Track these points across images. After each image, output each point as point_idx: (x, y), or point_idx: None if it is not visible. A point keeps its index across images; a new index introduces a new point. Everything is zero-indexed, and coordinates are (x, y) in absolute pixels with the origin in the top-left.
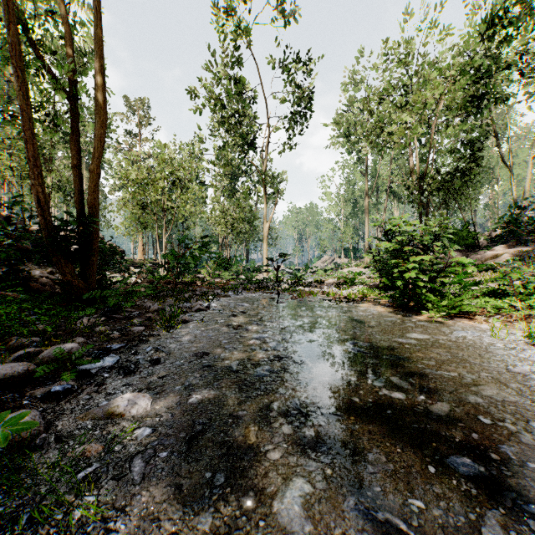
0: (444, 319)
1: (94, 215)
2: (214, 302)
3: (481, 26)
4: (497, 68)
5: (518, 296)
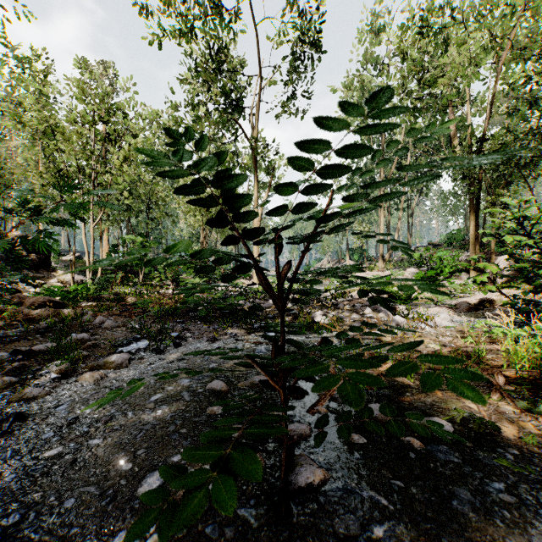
0: None
1: None
2: None
3: None
4: None
5: None
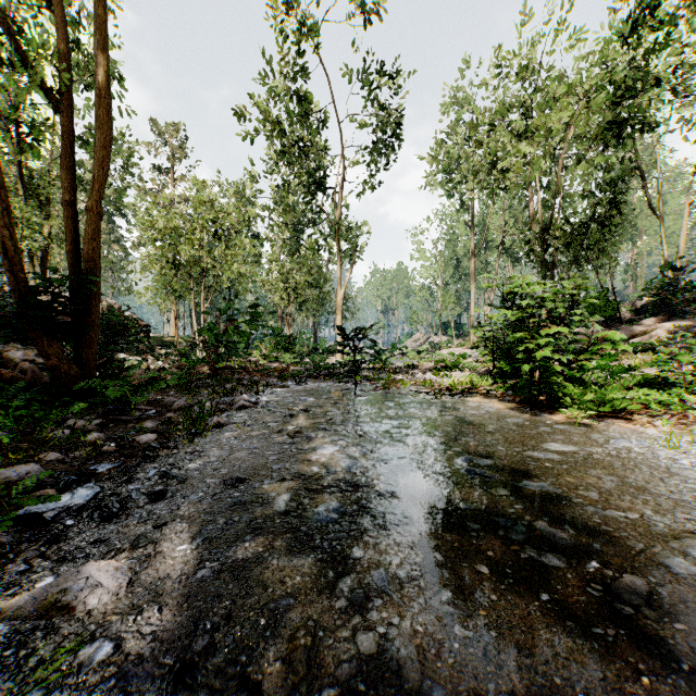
0: (593, 421)
1: (93, 272)
2: (266, 395)
3: (626, 26)
4: (646, 85)
5: (689, 387)
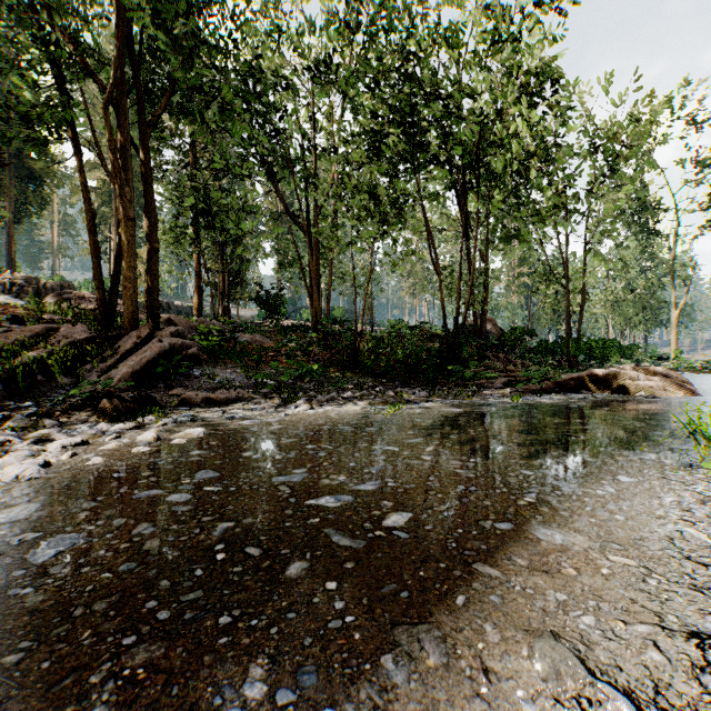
0: None
1: (580, 335)
2: None
3: None
4: None
5: None
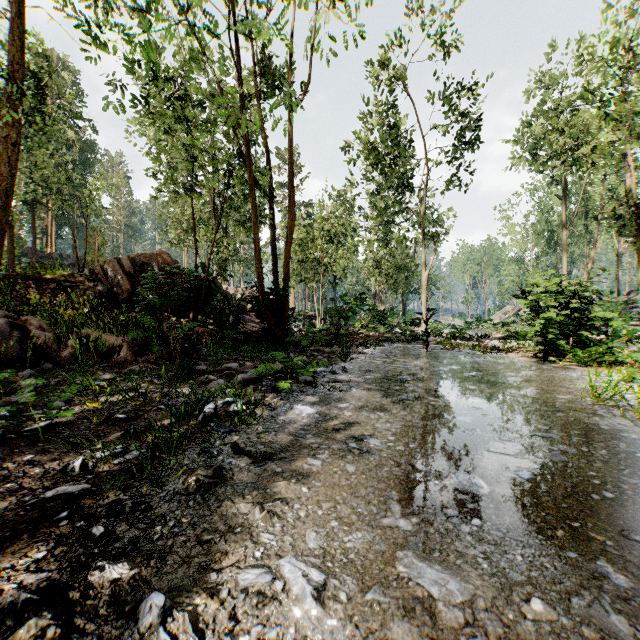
0: (567, 364)
1: (287, 283)
2: (371, 349)
3: None
4: None
5: None
